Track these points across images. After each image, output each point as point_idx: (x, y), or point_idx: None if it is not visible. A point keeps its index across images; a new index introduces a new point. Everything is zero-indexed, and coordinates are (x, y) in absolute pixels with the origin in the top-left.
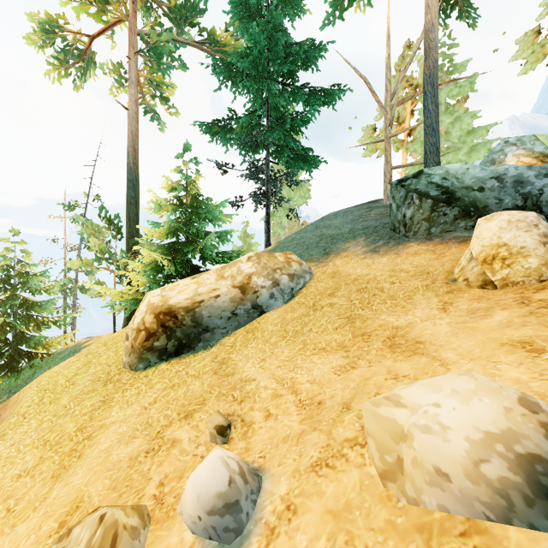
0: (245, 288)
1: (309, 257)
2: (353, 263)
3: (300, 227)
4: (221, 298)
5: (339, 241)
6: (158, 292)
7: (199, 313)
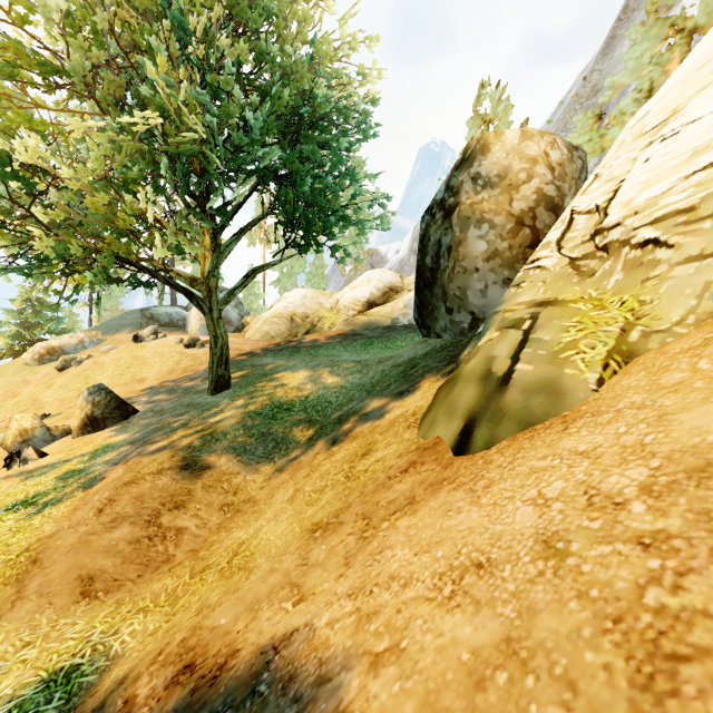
0: (80, 342)
1: (109, 333)
2: (122, 336)
3: (120, 312)
4: (71, 345)
5: (124, 328)
6: (44, 343)
7: (64, 349)
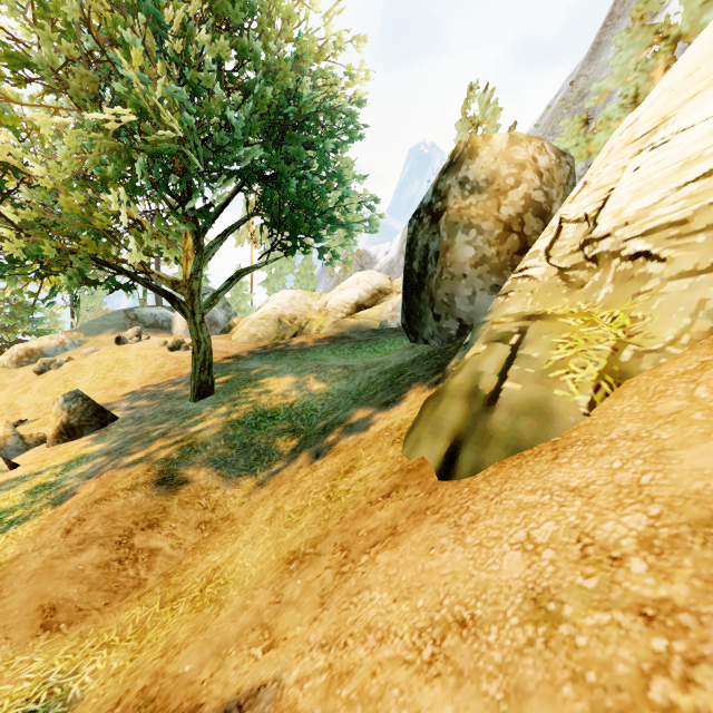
0: (60, 344)
1: (92, 334)
2: (105, 337)
3: (103, 312)
4: (51, 346)
5: (107, 329)
6: (22, 345)
7: (43, 350)
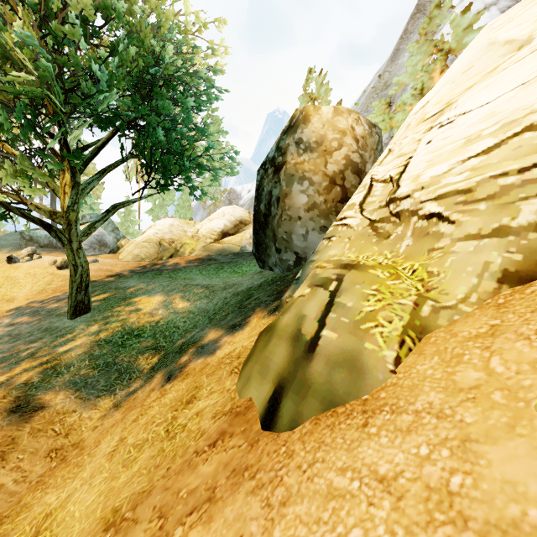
0: None
1: None
2: None
3: (2, 233)
4: None
5: (3, 248)
6: None
7: None
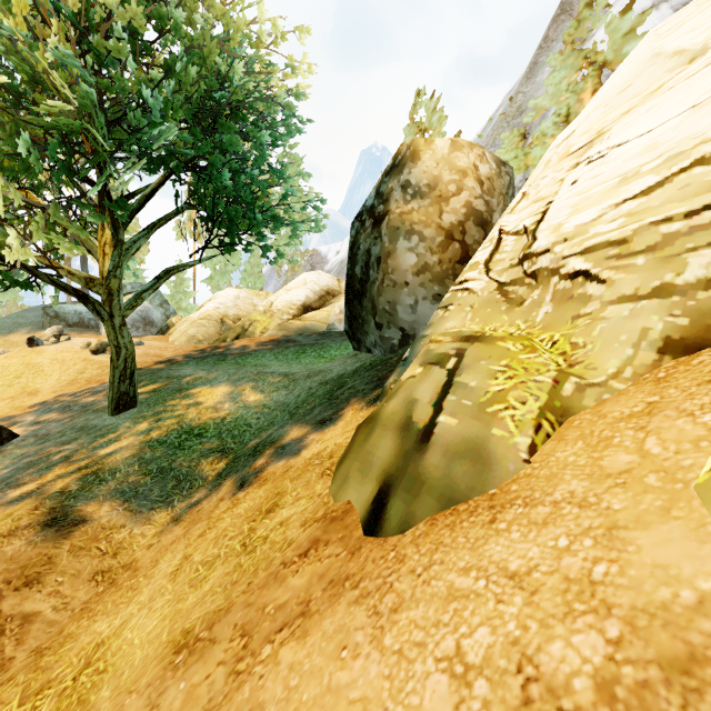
0: None
1: (1, 334)
2: (17, 337)
3: (19, 308)
4: None
5: (21, 327)
6: None
7: None
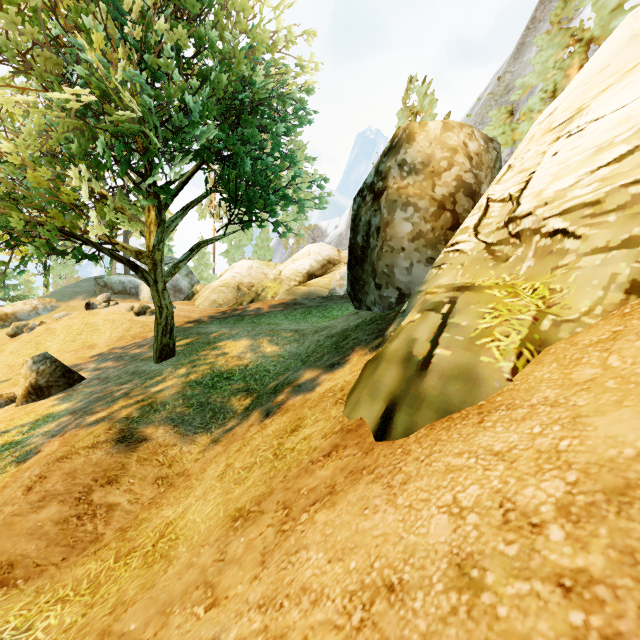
0: (34, 309)
1: (63, 300)
2: (76, 302)
3: (75, 279)
4: (24, 311)
5: (78, 295)
6: None
7: (17, 315)
